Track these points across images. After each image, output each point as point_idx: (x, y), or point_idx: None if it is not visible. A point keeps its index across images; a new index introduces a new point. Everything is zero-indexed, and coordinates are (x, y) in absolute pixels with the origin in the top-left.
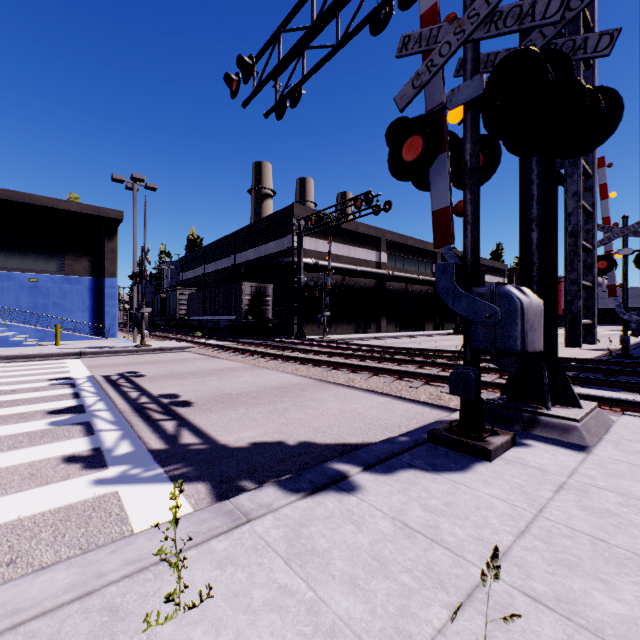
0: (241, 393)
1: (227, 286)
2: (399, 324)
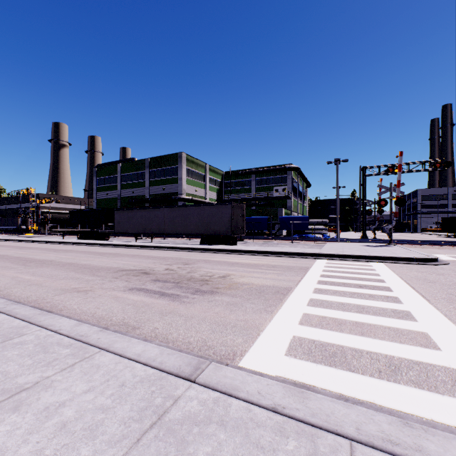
0: None
1: (14, 218)
2: None
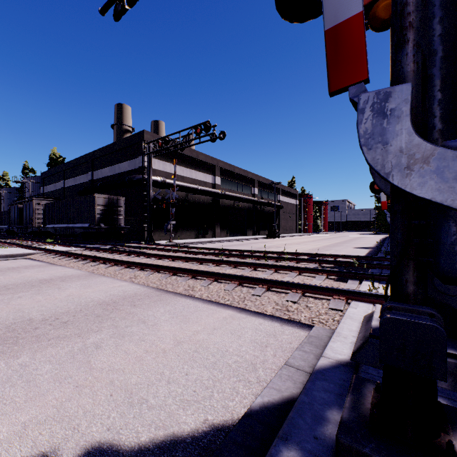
0: (48, 317)
1: (81, 197)
2: (229, 231)
